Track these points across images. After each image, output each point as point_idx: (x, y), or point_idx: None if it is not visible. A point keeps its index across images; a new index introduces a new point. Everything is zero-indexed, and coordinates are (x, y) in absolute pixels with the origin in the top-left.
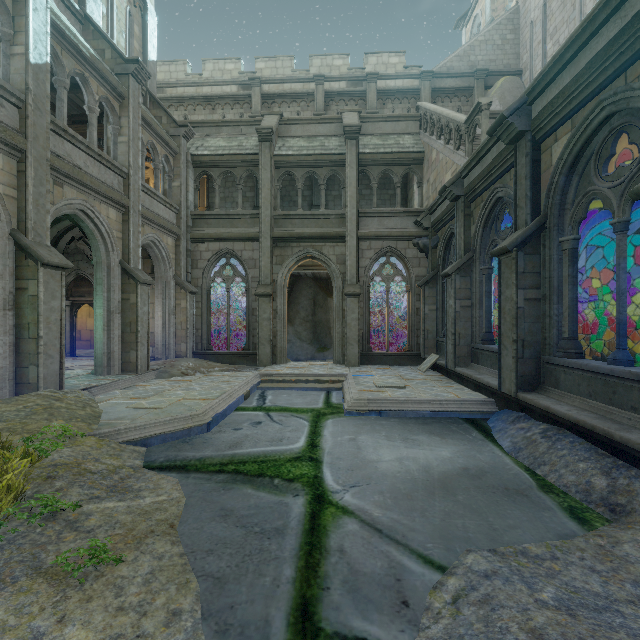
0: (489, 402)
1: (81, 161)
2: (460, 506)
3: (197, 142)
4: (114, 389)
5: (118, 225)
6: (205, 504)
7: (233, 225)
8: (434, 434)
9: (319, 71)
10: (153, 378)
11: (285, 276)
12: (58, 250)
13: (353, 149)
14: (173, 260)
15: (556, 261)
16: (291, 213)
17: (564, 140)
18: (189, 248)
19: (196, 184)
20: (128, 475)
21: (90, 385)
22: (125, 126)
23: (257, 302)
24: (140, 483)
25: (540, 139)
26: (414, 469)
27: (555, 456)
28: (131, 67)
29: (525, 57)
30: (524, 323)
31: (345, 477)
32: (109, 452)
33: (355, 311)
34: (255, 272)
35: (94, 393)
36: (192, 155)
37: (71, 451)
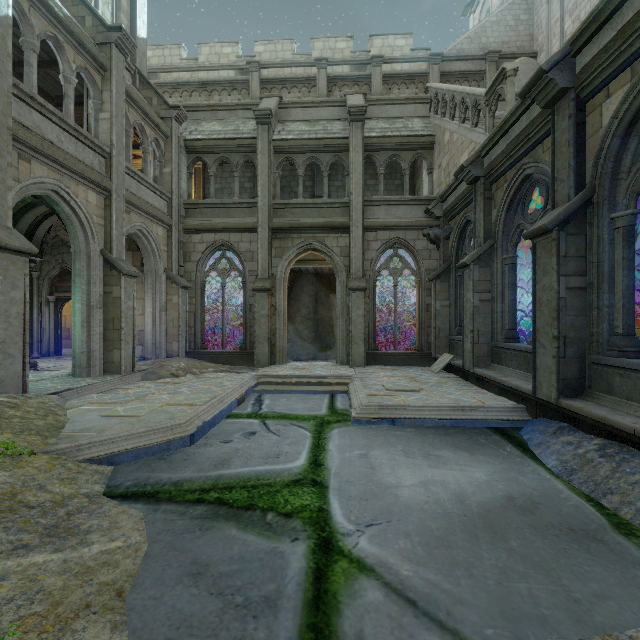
0: (519, 409)
1: (53, 135)
2: (517, 558)
3: (191, 127)
4: (91, 393)
5: (99, 210)
6: (172, 554)
7: (229, 215)
8: (460, 448)
9: (321, 54)
10: (139, 380)
11: (285, 270)
12: (35, 239)
13: (358, 132)
14: (164, 252)
15: (607, 242)
16: (291, 202)
17: (620, 94)
18: (182, 239)
19: (189, 171)
20: (79, 508)
21: (62, 388)
22: (107, 101)
23: (255, 297)
24: (92, 520)
25: (586, 98)
26: (445, 498)
27: (625, 482)
28: (114, 35)
29: (540, 38)
30: (566, 316)
31: (358, 510)
32: (61, 475)
33: (360, 307)
34: (253, 265)
35: (66, 398)
36: (185, 140)
37: (9, 476)
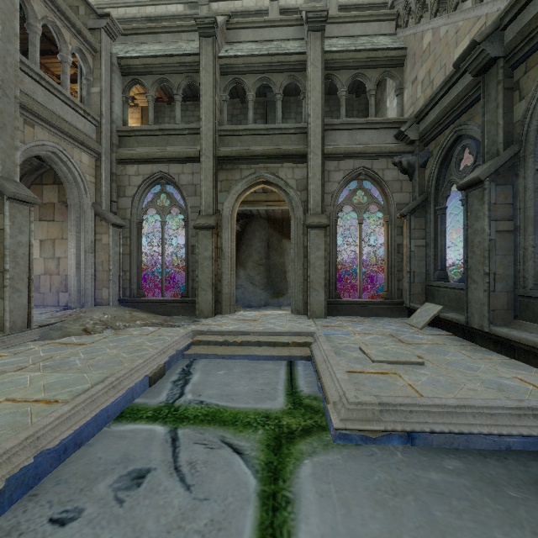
0: None
1: None
2: None
3: (128, 47)
4: None
5: None
6: None
7: (169, 143)
8: None
9: None
10: (32, 339)
11: (232, 206)
12: None
13: (317, 43)
14: (91, 184)
15: None
16: (240, 127)
17: None
18: (114, 171)
19: (125, 95)
20: None
21: None
22: None
23: (196, 236)
24: None
25: None
26: None
27: None
28: None
29: None
30: None
31: None
32: None
33: (320, 247)
34: (195, 200)
35: None
36: (119, 58)
37: None
